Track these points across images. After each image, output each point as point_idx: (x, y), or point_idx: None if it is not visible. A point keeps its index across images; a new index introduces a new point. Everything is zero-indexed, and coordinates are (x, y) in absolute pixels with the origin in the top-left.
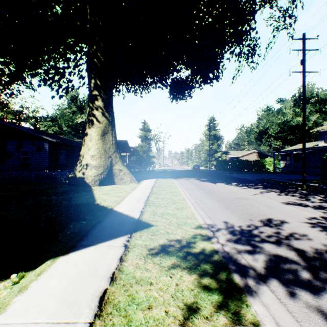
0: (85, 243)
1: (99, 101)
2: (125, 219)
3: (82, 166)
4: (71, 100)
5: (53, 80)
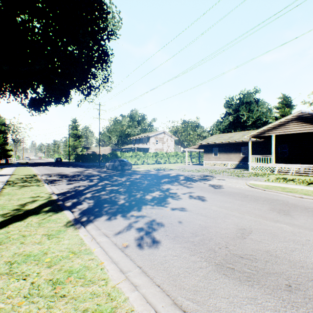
0: None
1: None
2: (6, 174)
3: None
4: None
5: None
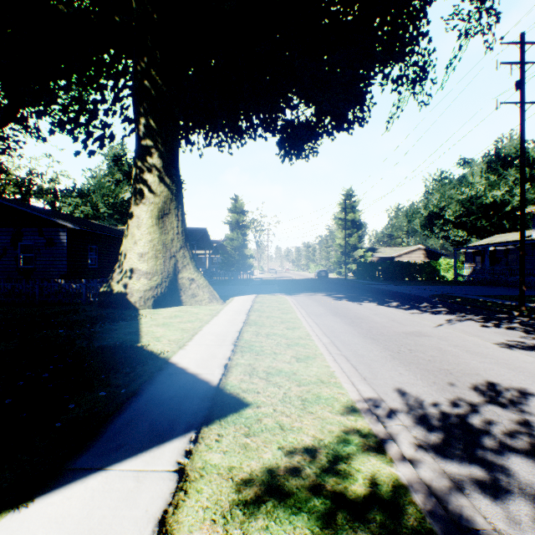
0: (83, 461)
1: (154, 158)
2: (190, 388)
3: (123, 272)
4: (114, 162)
5: (76, 124)
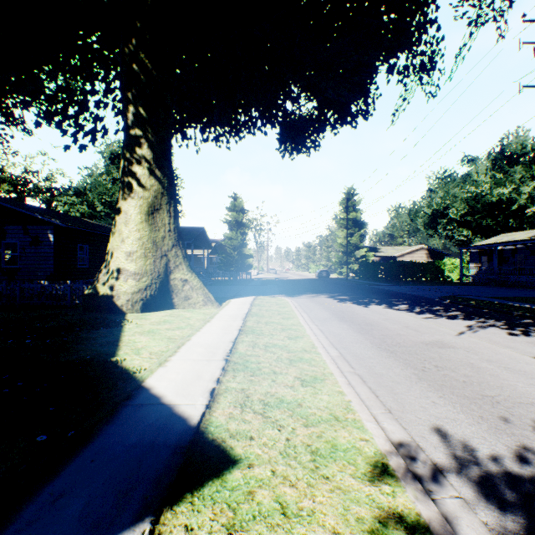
0: None
1: (144, 148)
2: (160, 429)
3: (110, 273)
4: (111, 161)
5: (65, 115)
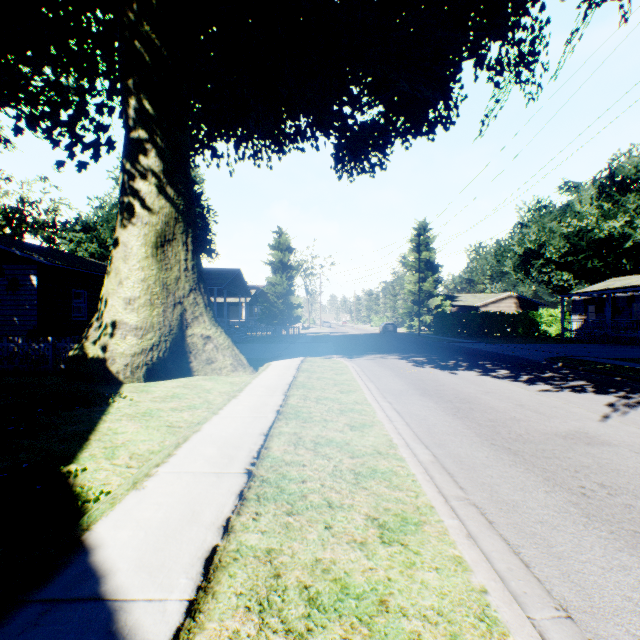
0: None
1: (151, 157)
2: None
3: (102, 327)
4: None
5: (55, 121)
